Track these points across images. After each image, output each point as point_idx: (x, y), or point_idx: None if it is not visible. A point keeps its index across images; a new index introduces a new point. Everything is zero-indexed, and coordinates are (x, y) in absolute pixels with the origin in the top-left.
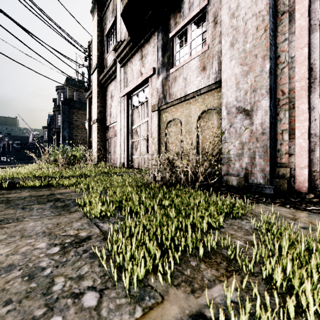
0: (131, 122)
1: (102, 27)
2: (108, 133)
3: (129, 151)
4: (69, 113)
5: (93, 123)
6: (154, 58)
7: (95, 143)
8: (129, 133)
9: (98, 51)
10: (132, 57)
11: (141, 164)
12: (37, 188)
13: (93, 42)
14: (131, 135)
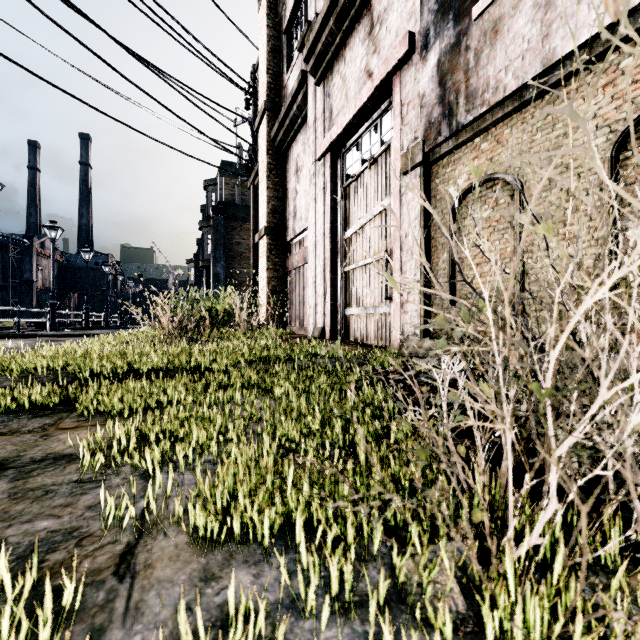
0: (342, 220)
1: (278, 17)
2: (290, 257)
3: (336, 297)
4: (225, 230)
5: (258, 237)
6: (411, 7)
7: (263, 283)
8: (337, 250)
9: (269, 72)
10: (343, 45)
11: (369, 333)
12: (28, 415)
13: (259, 57)
14: (341, 255)
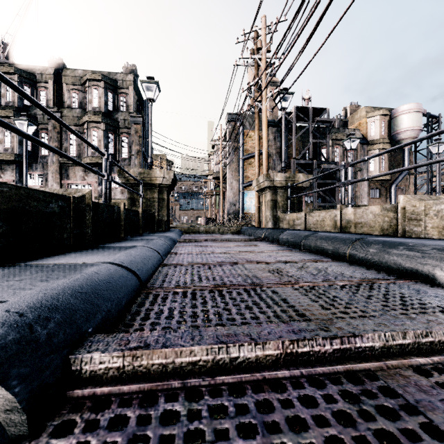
0: None
1: None
2: None
3: None
4: None
5: None
6: (13, 175)
7: None
8: None
9: None
10: None
11: None
12: None
13: None
14: None
